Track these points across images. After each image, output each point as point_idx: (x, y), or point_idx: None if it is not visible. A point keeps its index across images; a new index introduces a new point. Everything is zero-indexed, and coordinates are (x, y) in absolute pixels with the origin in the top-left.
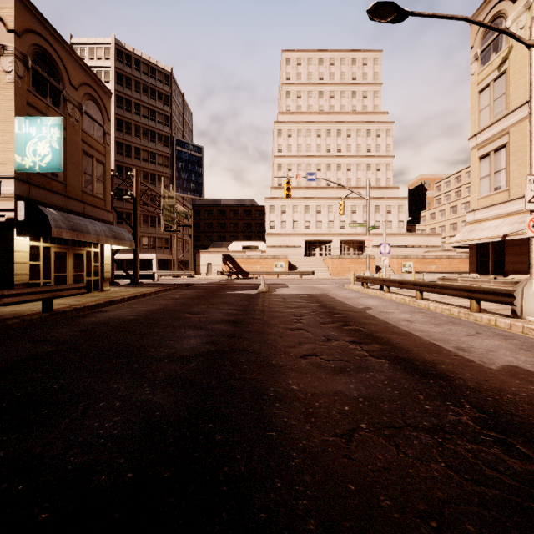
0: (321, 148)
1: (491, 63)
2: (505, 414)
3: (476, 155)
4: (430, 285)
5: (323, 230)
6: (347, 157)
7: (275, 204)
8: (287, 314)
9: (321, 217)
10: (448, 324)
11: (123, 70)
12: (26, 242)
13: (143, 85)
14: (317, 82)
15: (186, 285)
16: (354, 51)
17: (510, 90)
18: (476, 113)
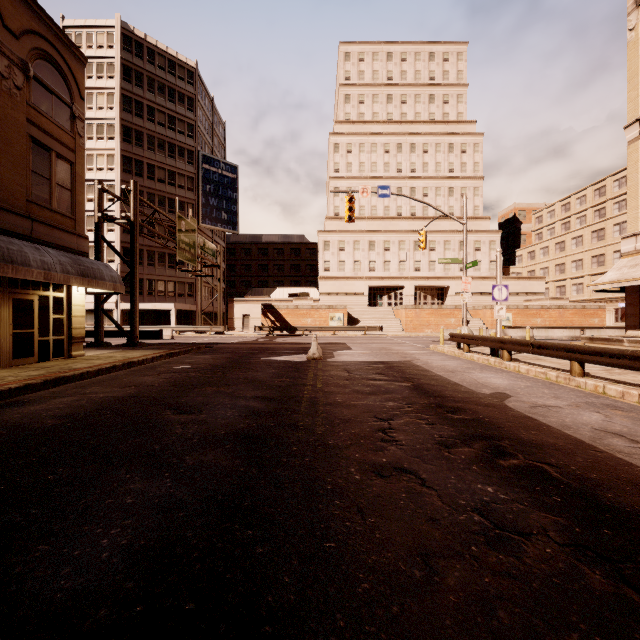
0: (390, 167)
1: None
2: None
3: (638, 151)
4: (609, 354)
5: (392, 273)
6: (423, 179)
7: (331, 240)
8: (361, 414)
9: (390, 256)
10: None
11: (132, 62)
12: None
13: (158, 83)
14: (384, 82)
15: (207, 346)
16: (432, 43)
17: None
18: (639, 87)
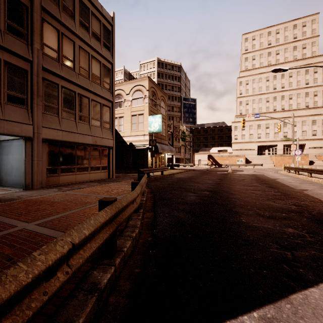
0: (269, 87)
1: None
2: (283, 191)
3: None
4: (312, 170)
5: (270, 139)
6: (289, 90)
7: (238, 125)
8: (239, 179)
9: (269, 130)
10: (306, 183)
11: (160, 71)
12: (150, 154)
13: (168, 75)
14: (266, 47)
15: (192, 170)
16: (295, 20)
17: None
18: None
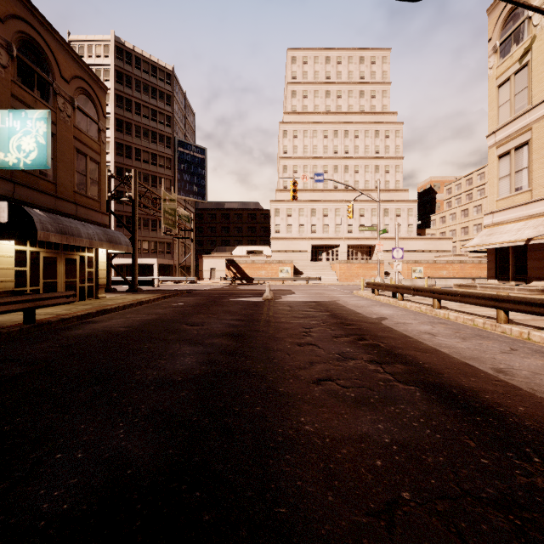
0: (328, 149)
1: (512, 55)
2: None
3: (494, 154)
4: (450, 293)
5: (330, 234)
6: (355, 158)
7: (281, 208)
8: (295, 326)
9: (328, 220)
10: (476, 337)
11: (123, 68)
12: (10, 246)
13: (143, 84)
14: (324, 81)
15: (187, 292)
16: (362, 49)
17: (532, 83)
18: (495, 109)
